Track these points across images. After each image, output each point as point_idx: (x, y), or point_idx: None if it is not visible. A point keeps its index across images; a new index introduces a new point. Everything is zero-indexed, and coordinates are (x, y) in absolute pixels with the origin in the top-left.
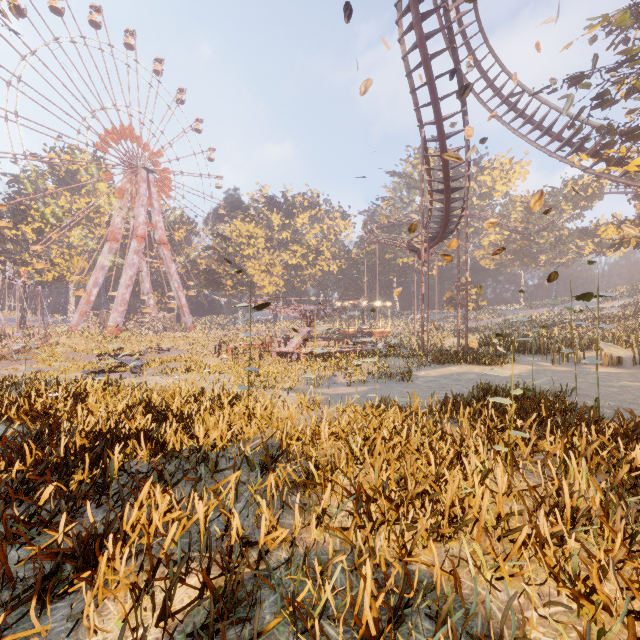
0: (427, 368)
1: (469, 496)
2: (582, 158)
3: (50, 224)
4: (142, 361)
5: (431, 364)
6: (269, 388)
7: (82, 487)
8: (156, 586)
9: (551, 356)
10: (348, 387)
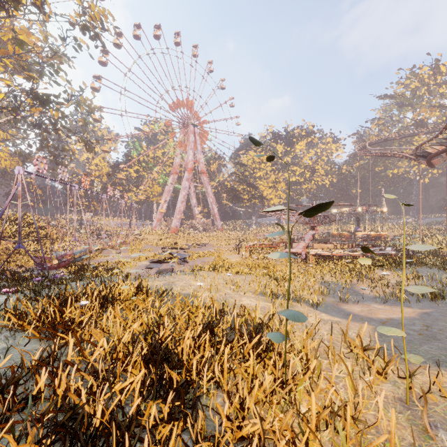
0: None
1: None
2: None
3: (142, 166)
4: (186, 254)
5: None
6: (291, 301)
7: None
8: None
9: None
10: (382, 304)
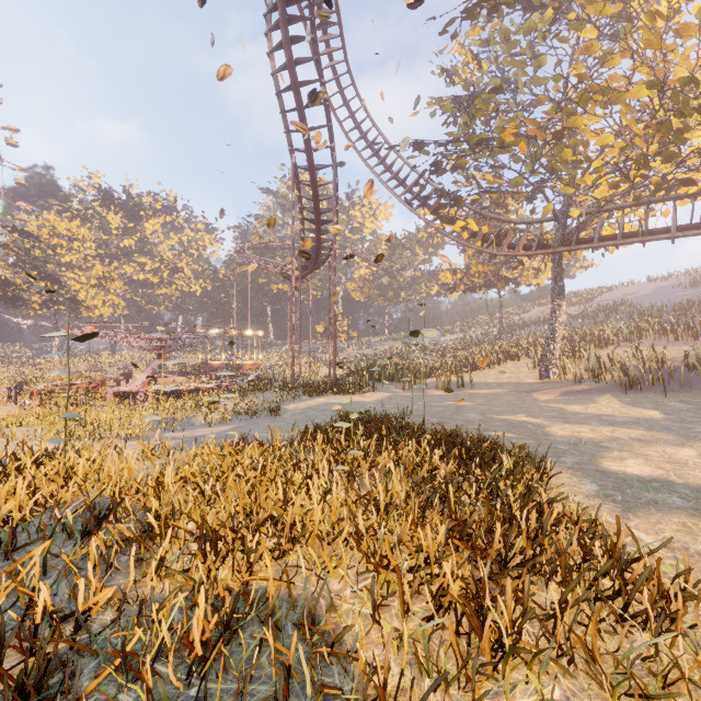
0: (296, 401)
1: (312, 513)
2: (426, 213)
3: None
4: None
5: (301, 396)
6: (100, 439)
7: None
8: None
9: (403, 383)
10: (209, 428)
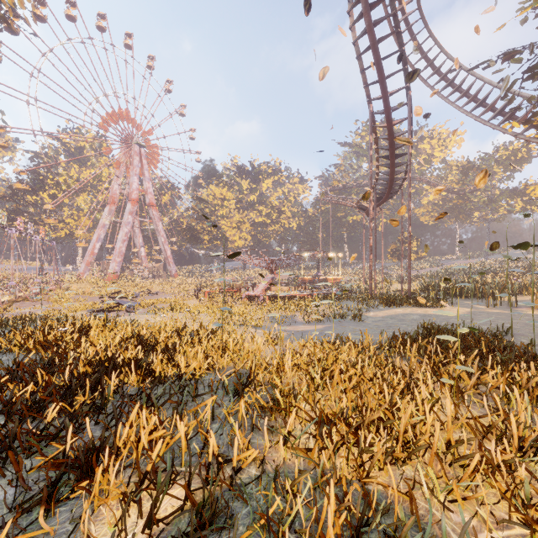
0: (375, 309)
1: (420, 423)
2: (514, 125)
3: (62, 191)
4: (135, 302)
5: (378, 306)
6: (239, 325)
7: (84, 407)
8: (144, 495)
9: (486, 300)
10: (307, 325)
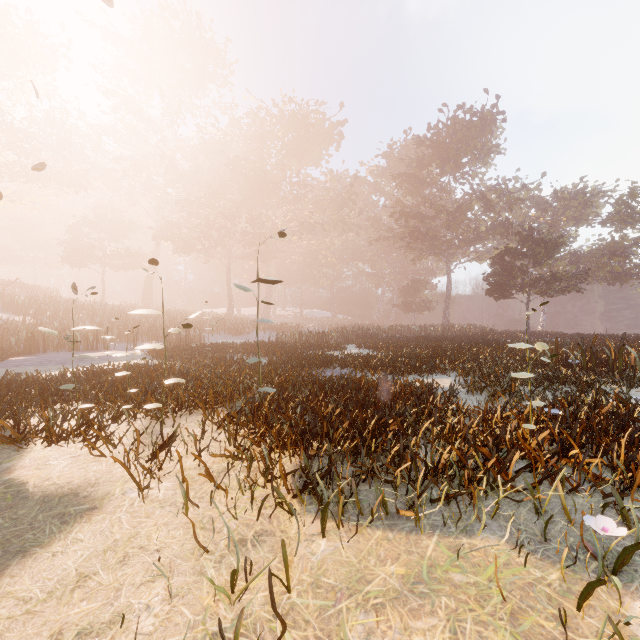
0: None
1: None
2: None
3: None
4: None
5: None
6: None
7: None
8: None
9: None
10: None
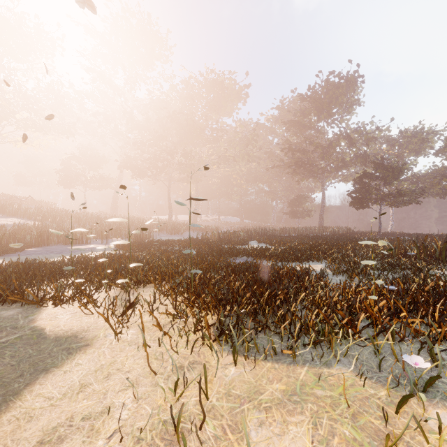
0: None
1: None
2: None
3: None
4: None
5: None
6: None
7: None
8: None
9: None
10: None
